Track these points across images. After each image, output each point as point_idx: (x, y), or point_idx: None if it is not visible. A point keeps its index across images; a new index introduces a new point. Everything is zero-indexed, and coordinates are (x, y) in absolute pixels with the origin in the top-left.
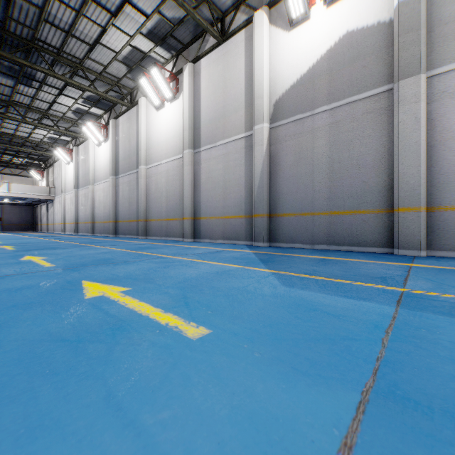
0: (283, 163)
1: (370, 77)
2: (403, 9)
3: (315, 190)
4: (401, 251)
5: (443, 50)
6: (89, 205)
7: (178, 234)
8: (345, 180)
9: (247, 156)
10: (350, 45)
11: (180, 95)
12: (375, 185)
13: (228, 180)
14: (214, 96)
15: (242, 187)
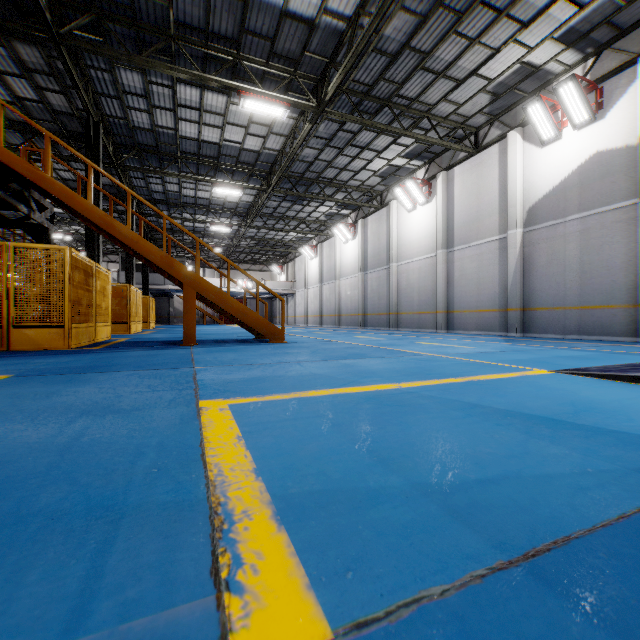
0: (536, 263)
1: (618, 192)
2: None
3: (566, 288)
4: None
5: None
6: (335, 299)
7: (430, 326)
8: (595, 280)
9: (500, 257)
10: (599, 163)
11: (432, 199)
12: (622, 284)
13: (482, 277)
14: (467, 201)
15: (495, 284)
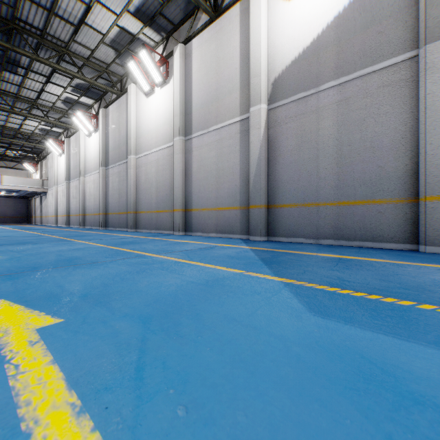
0: (283, 148)
1: (387, 45)
2: None
3: (320, 178)
4: (428, 248)
5: None
6: (79, 197)
7: (168, 227)
8: (357, 166)
9: (242, 142)
10: (362, 9)
11: (170, 79)
12: (394, 171)
13: (222, 168)
14: (206, 78)
15: (236, 175)
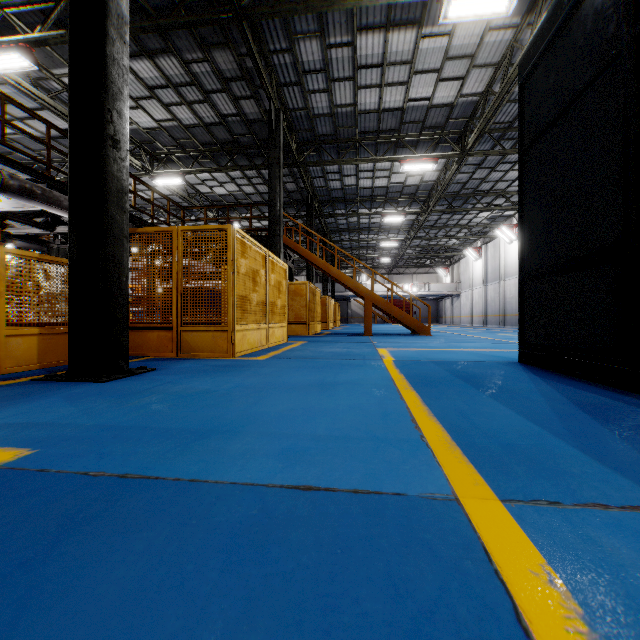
0: None
1: None
2: None
3: None
4: None
5: None
6: (499, 300)
7: None
8: None
9: None
10: None
11: None
12: None
13: None
14: None
15: None
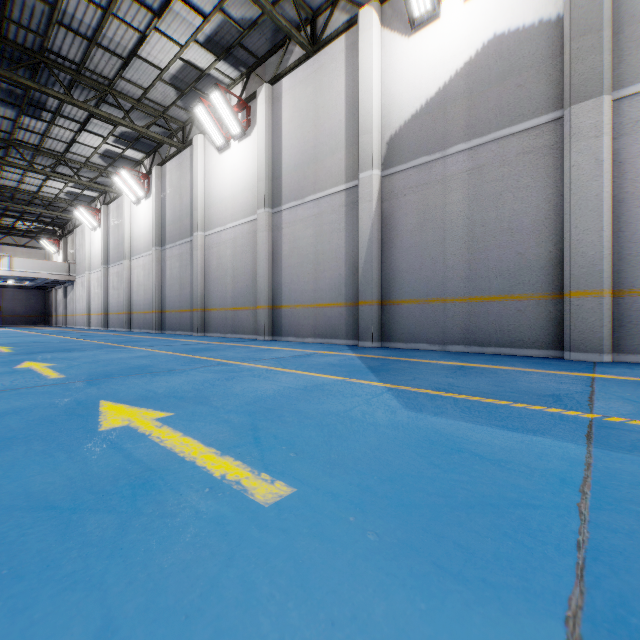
0: (400, 227)
1: (528, 102)
2: (577, 1)
3: (447, 266)
4: (574, 354)
5: (637, 60)
6: (123, 289)
7: (249, 329)
8: (492, 252)
9: (348, 218)
10: (498, 54)
11: (252, 131)
12: (536, 259)
13: (321, 252)
14: (301, 131)
15: (341, 262)
